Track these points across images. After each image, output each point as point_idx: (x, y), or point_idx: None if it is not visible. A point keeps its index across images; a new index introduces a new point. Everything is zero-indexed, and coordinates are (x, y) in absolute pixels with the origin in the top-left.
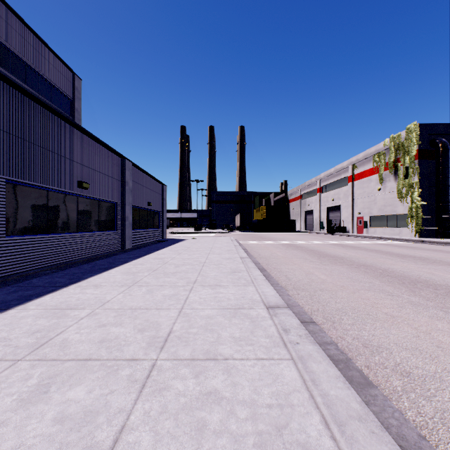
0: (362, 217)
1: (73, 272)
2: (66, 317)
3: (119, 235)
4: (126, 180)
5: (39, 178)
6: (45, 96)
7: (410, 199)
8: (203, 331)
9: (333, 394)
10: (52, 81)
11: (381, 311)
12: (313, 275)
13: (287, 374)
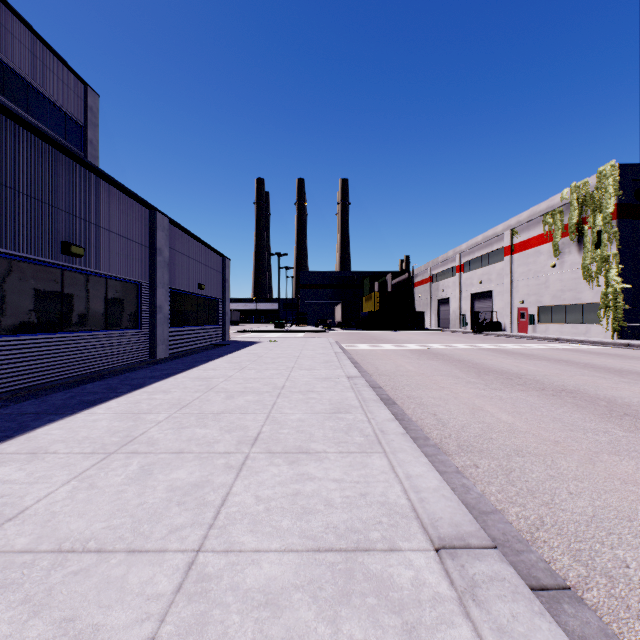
0: (526, 308)
1: (21, 411)
2: None
3: (147, 337)
4: (158, 246)
5: None
6: (37, 118)
7: (604, 280)
8: None
9: None
10: (49, 94)
11: None
12: (486, 414)
13: None
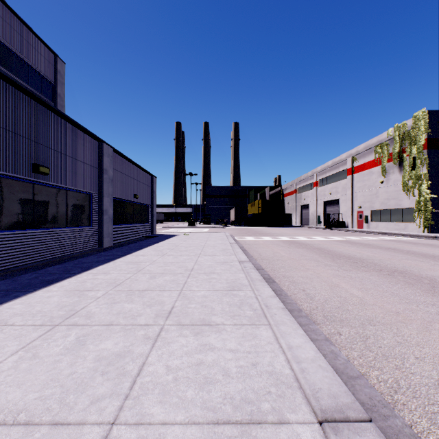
0: (362, 211)
1: None
2: None
3: (96, 232)
4: (104, 167)
5: None
6: (21, 78)
7: (417, 192)
8: None
9: None
10: (29, 61)
11: None
12: (342, 290)
13: None
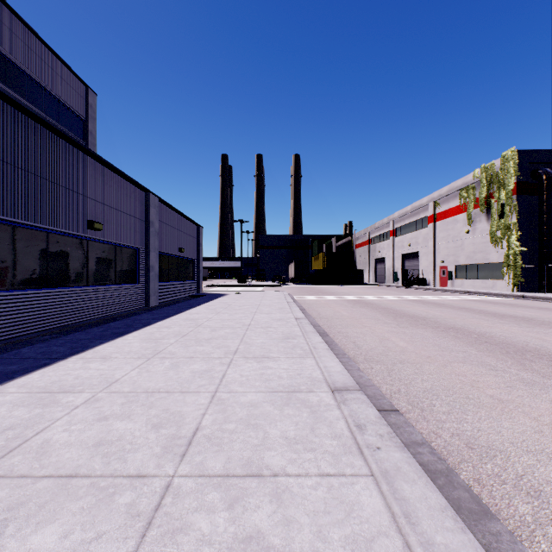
0: (446, 266)
1: (78, 338)
2: (55, 405)
3: (143, 290)
4: (151, 220)
5: (36, 217)
6: (51, 115)
7: (506, 244)
8: (243, 427)
9: (441, 543)
10: (59, 96)
11: (484, 392)
12: (390, 342)
13: (366, 502)
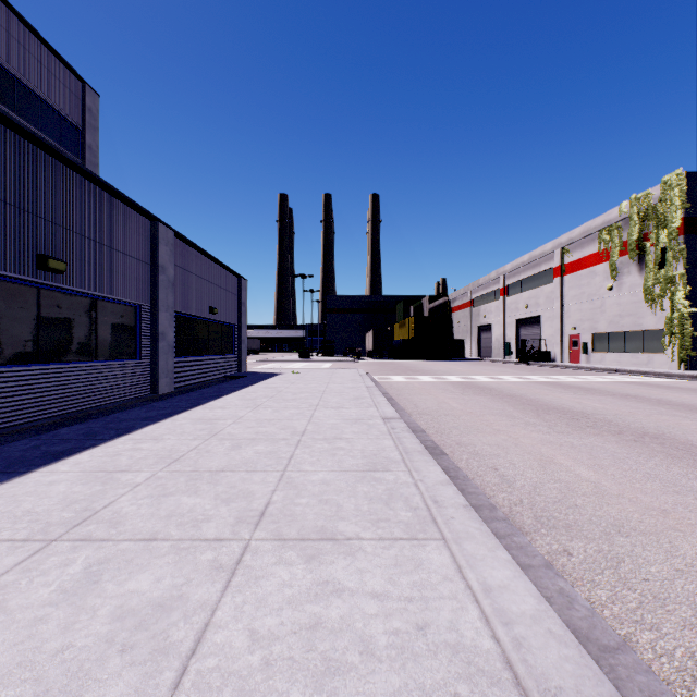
0: (579, 335)
1: None
2: None
3: (147, 368)
4: (160, 263)
5: None
6: (27, 118)
7: (669, 303)
8: None
9: None
10: (41, 92)
11: None
12: (561, 469)
13: None
